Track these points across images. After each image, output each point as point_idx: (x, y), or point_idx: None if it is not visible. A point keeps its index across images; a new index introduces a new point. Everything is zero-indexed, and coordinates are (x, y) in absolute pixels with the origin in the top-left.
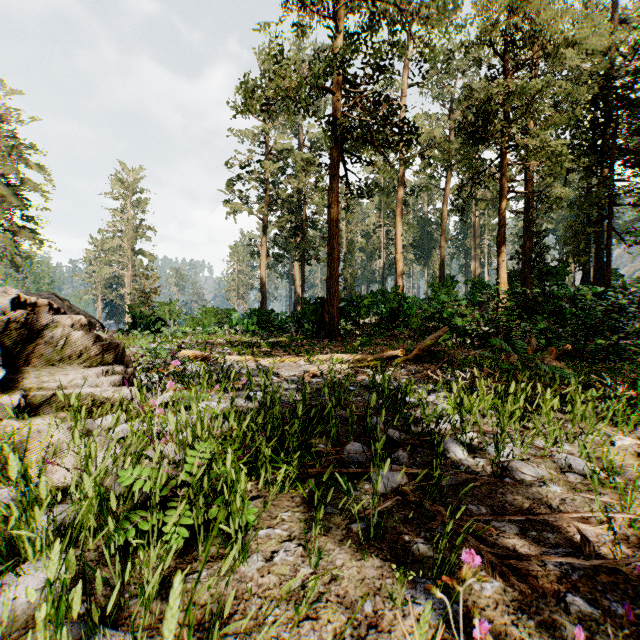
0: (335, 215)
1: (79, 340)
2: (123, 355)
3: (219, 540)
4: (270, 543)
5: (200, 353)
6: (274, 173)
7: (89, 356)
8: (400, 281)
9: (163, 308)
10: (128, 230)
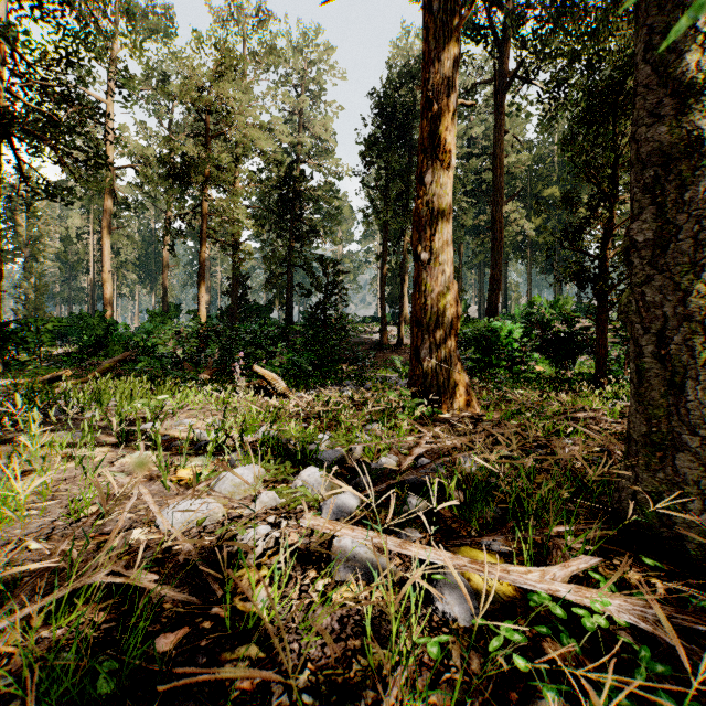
0: None
1: None
2: None
3: None
4: None
5: None
6: None
7: None
8: (109, 305)
9: None
10: None
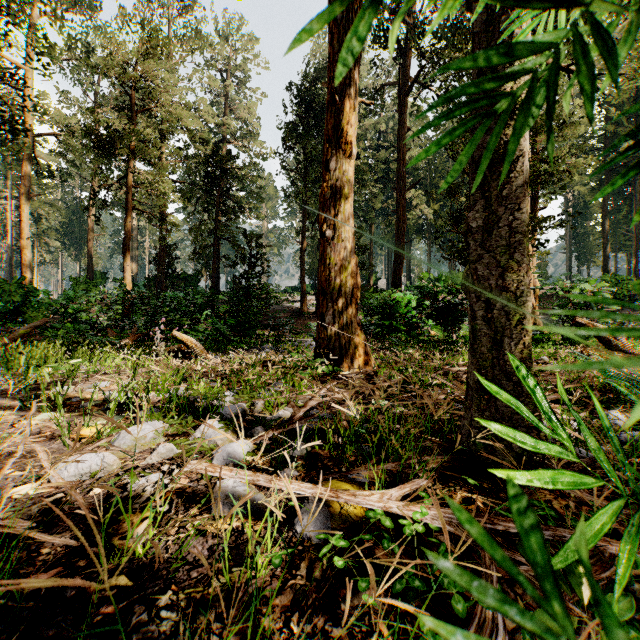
0: None
1: None
2: None
3: None
4: None
5: None
6: None
7: None
8: (28, 271)
9: None
10: None
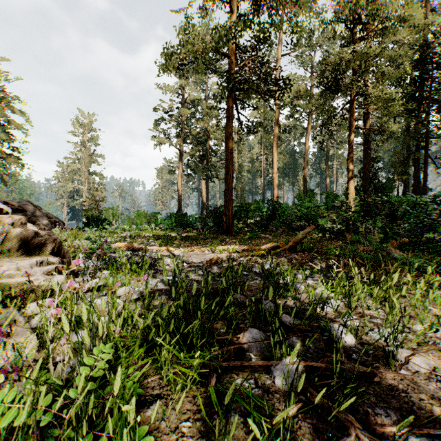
0: (230, 145)
1: (20, 236)
2: (60, 248)
3: None
4: None
5: (130, 245)
6: (187, 117)
7: (28, 249)
8: (276, 193)
9: (108, 212)
10: (85, 157)
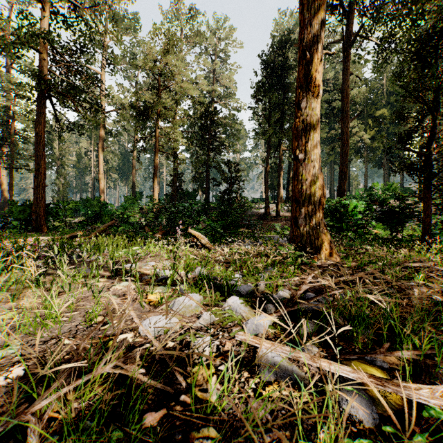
0: (42, 141)
1: None
2: None
3: None
4: None
5: None
6: None
7: None
8: (102, 193)
9: None
10: None
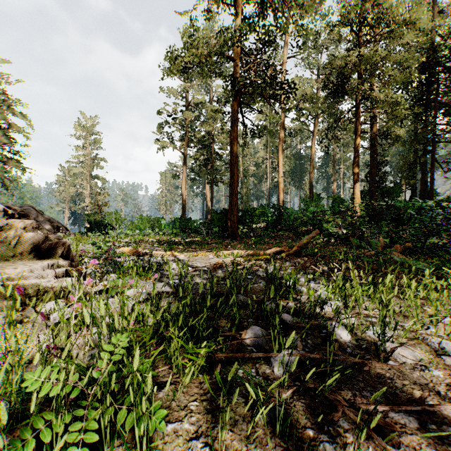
0: (235, 149)
1: (31, 240)
2: (69, 251)
3: (127, 437)
4: (177, 441)
5: (135, 249)
6: (191, 120)
7: (39, 253)
8: (281, 197)
9: (111, 216)
10: (87, 161)
